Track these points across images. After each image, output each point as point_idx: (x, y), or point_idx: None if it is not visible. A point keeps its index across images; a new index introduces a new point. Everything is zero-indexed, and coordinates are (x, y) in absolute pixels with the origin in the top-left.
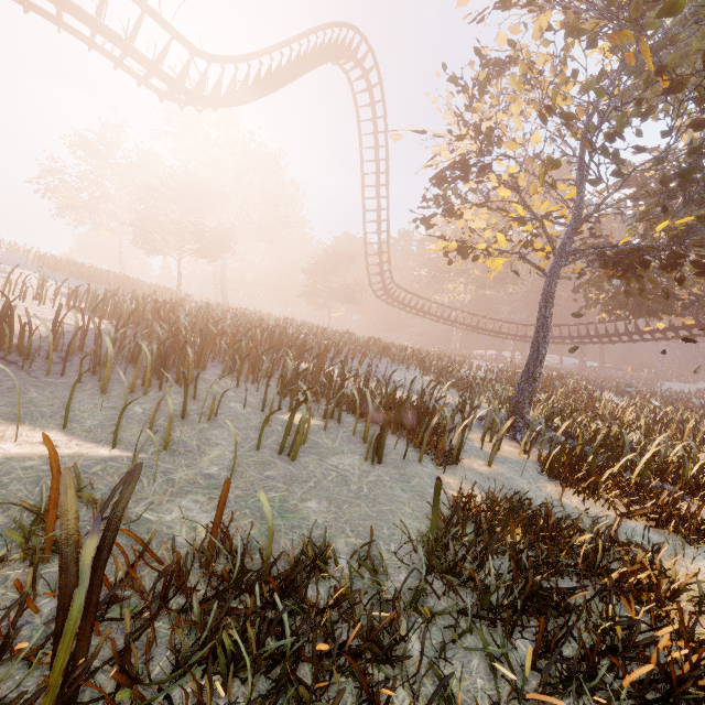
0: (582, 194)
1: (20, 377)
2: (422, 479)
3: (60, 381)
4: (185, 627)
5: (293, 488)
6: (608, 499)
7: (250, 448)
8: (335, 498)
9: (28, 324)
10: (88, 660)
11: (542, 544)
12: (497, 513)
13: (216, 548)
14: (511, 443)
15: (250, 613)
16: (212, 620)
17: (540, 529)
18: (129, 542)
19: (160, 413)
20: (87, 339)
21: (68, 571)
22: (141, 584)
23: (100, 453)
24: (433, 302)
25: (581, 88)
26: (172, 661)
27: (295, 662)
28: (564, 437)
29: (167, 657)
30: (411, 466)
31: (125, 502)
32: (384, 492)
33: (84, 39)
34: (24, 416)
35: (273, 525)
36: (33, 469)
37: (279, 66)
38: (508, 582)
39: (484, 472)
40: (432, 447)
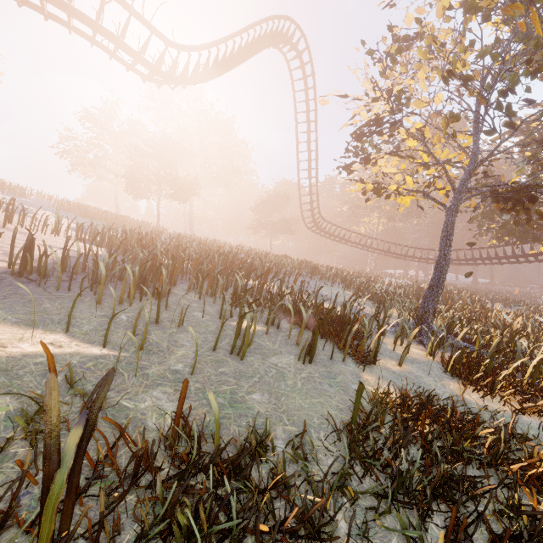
0: (477, 142)
1: (38, 292)
2: (345, 376)
3: (67, 295)
4: (152, 500)
5: (241, 382)
6: (503, 396)
7: (208, 349)
8: (275, 391)
9: (44, 252)
10: (66, 537)
11: (449, 436)
12: (409, 408)
13: (179, 432)
14: (418, 346)
15: (203, 493)
16: (172, 497)
17: (447, 422)
18: (111, 426)
19: (140, 320)
20: (89, 263)
21: (51, 460)
22: (116, 464)
23: (93, 352)
24: (352, 232)
25: (477, 55)
26: (140, 531)
27: (240, 540)
28: (463, 342)
29: (136, 527)
30: (336, 365)
31: (99, 402)
32: (315, 387)
33: (88, 38)
34: (39, 322)
35: (225, 414)
36: (42, 364)
37: (232, 51)
38: (420, 468)
39: (396, 370)
40: (353, 350)
